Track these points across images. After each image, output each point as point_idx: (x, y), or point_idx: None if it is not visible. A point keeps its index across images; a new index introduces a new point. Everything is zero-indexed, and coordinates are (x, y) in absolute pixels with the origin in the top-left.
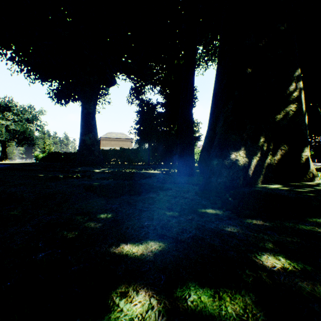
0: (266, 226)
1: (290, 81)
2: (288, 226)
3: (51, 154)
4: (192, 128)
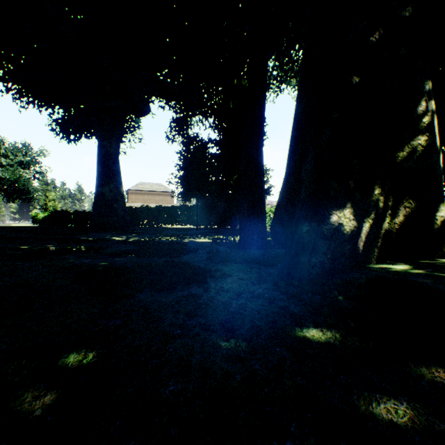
0: None
1: (418, 99)
2: None
3: (55, 213)
4: (262, 173)
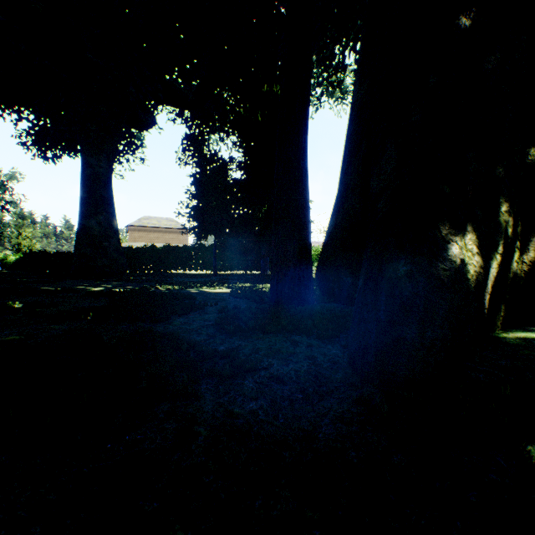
0: None
1: None
2: None
3: (29, 255)
4: (306, 186)
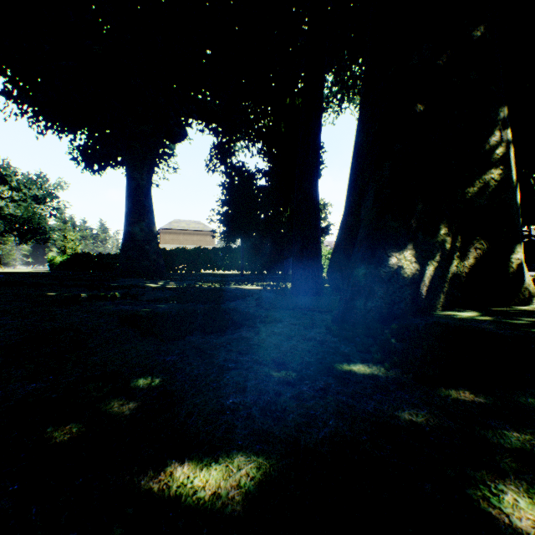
0: (482, 406)
1: (491, 128)
2: (526, 405)
3: (76, 256)
4: (317, 210)
